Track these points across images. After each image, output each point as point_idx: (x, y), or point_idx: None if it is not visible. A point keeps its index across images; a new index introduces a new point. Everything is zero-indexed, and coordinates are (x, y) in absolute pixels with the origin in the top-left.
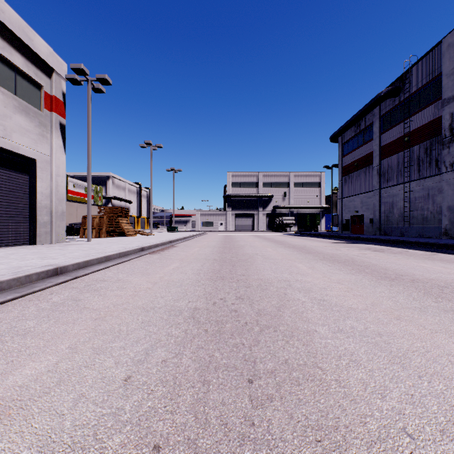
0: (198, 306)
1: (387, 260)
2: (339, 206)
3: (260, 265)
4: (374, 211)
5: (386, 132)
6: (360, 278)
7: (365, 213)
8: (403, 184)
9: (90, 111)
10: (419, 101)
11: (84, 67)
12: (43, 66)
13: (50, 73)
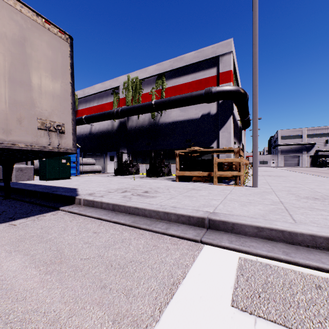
0: None
1: None
2: None
3: None
4: None
5: None
6: None
7: None
8: None
9: None
10: None
11: None
12: None
13: None
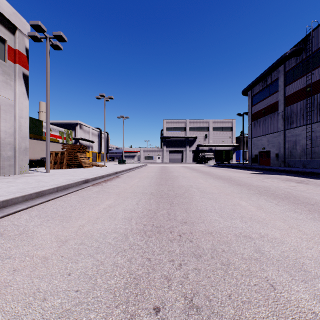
0: None
1: None
2: (249, 144)
3: (200, 203)
4: (279, 147)
5: (289, 85)
6: None
7: (271, 150)
8: (306, 125)
9: (48, 63)
10: None
11: (42, 24)
12: (7, 23)
13: (13, 30)
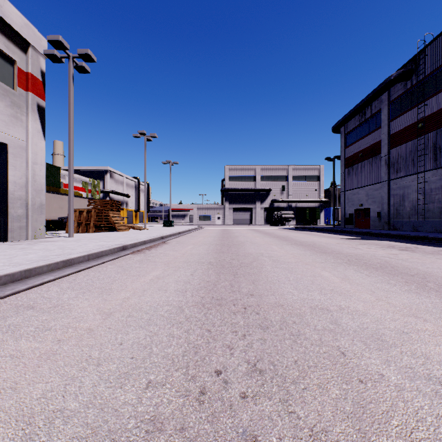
0: (162, 411)
1: (437, 265)
2: (341, 199)
3: (272, 274)
4: (381, 204)
5: (395, 119)
6: (440, 303)
7: (371, 207)
8: (417, 174)
9: (71, 91)
10: (436, 83)
11: (63, 40)
12: (17, 38)
13: (25, 47)
